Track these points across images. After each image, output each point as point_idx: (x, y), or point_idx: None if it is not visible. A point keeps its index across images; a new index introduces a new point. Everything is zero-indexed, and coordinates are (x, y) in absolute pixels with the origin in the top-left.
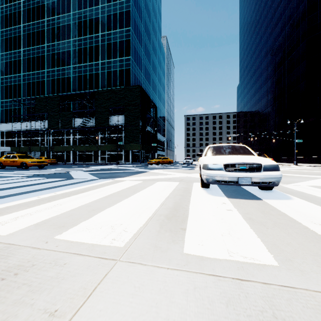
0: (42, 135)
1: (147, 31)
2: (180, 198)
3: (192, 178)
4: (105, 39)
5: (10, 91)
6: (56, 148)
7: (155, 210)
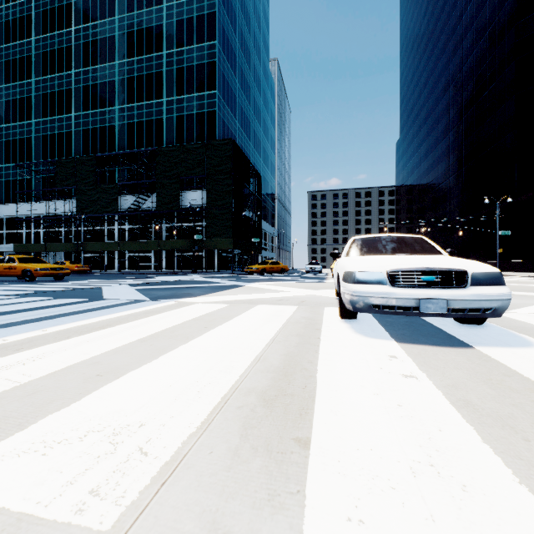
0: (67, 223)
1: (244, 49)
2: (298, 342)
3: (322, 298)
4: (173, 62)
5: (14, 150)
6: (91, 246)
7: (239, 377)
